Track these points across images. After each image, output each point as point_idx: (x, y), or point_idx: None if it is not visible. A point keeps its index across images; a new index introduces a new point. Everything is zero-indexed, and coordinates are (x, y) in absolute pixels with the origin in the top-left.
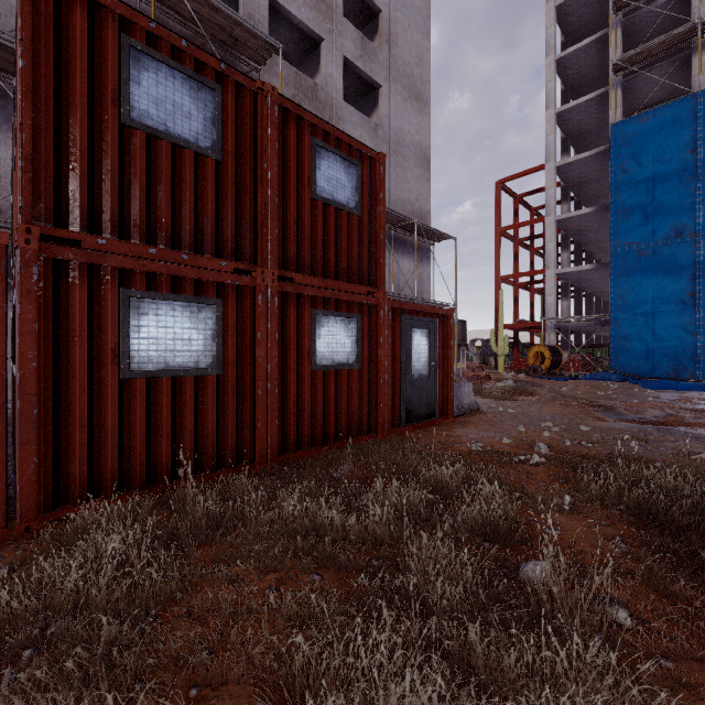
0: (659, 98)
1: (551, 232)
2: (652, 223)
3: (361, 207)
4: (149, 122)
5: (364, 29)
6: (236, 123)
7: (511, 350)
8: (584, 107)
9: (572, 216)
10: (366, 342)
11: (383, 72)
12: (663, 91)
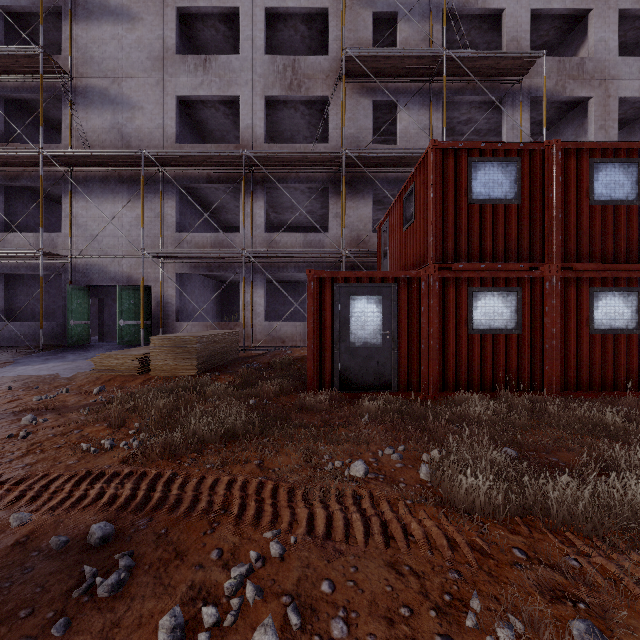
0: None
1: None
2: None
3: None
4: (480, 197)
5: None
6: (529, 176)
7: None
8: None
9: None
10: None
11: None
12: None
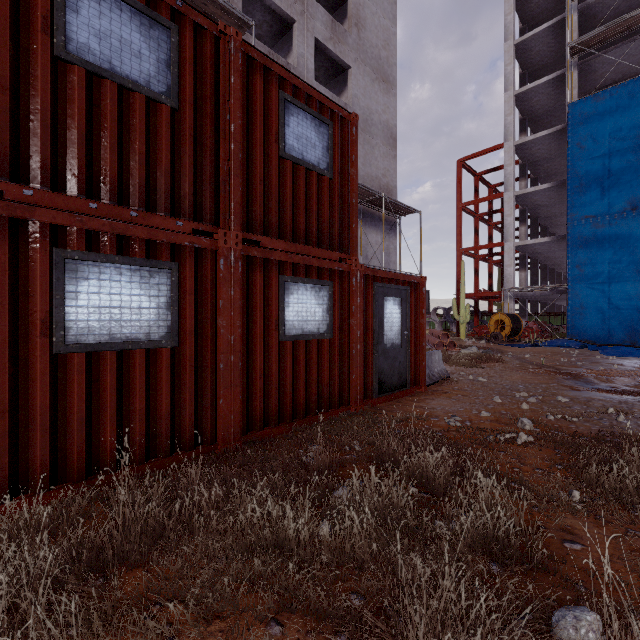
0: (613, 79)
1: (510, 207)
2: (609, 197)
3: (333, 169)
4: (89, 58)
5: (333, 14)
6: (195, 69)
7: (471, 318)
8: (541, 89)
9: (530, 191)
10: (337, 310)
11: (352, 53)
12: (617, 73)
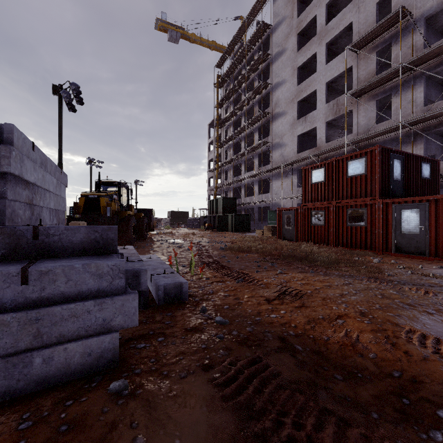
0: None
1: None
2: None
3: (368, 170)
4: (314, 182)
5: None
6: (328, 171)
7: None
8: None
9: None
10: (369, 217)
11: None
12: None
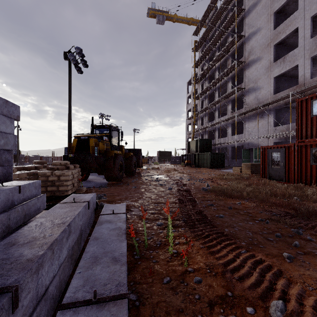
0: None
1: None
2: None
3: None
4: (316, 113)
5: None
6: None
7: None
8: None
9: None
10: None
11: None
12: None
